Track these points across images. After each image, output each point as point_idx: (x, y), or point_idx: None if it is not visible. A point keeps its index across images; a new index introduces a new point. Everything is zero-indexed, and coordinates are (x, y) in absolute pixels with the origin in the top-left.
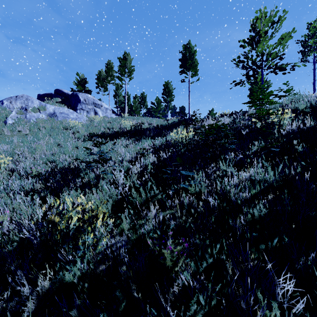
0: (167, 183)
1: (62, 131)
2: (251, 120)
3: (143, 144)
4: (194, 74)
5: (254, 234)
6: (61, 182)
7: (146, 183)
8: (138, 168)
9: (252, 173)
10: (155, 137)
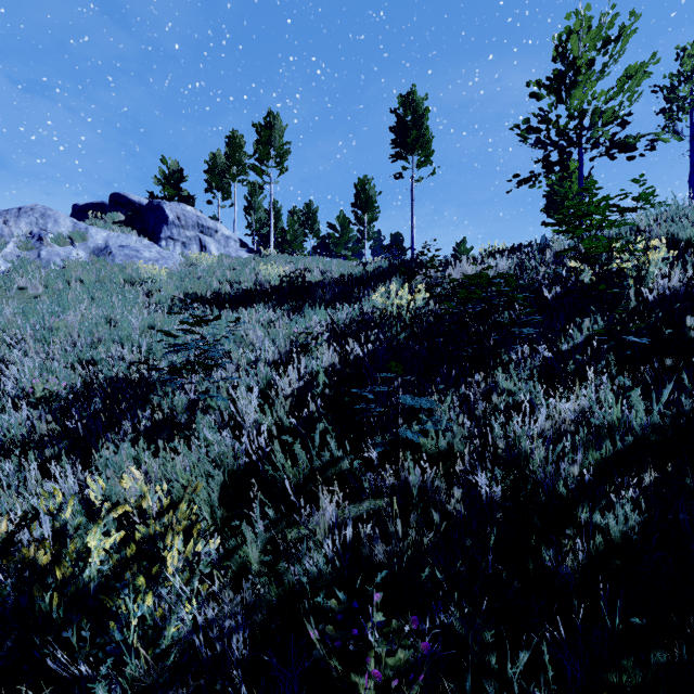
0: (365, 424)
1: (122, 288)
2: (563, 264)
3: (309, 320)
4: (425, 160)
5: (637, 619)
6: (102, 417)
7: (313, 422)
8: (295, 381)
9: (585, 403)
10: (336, 303)
